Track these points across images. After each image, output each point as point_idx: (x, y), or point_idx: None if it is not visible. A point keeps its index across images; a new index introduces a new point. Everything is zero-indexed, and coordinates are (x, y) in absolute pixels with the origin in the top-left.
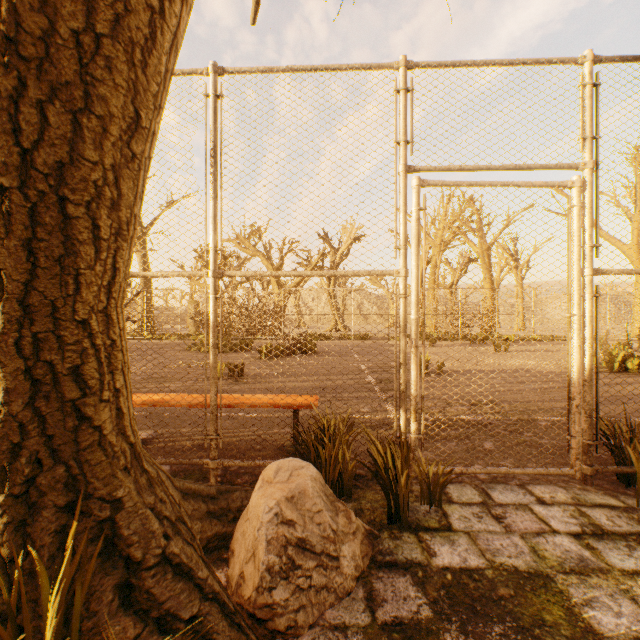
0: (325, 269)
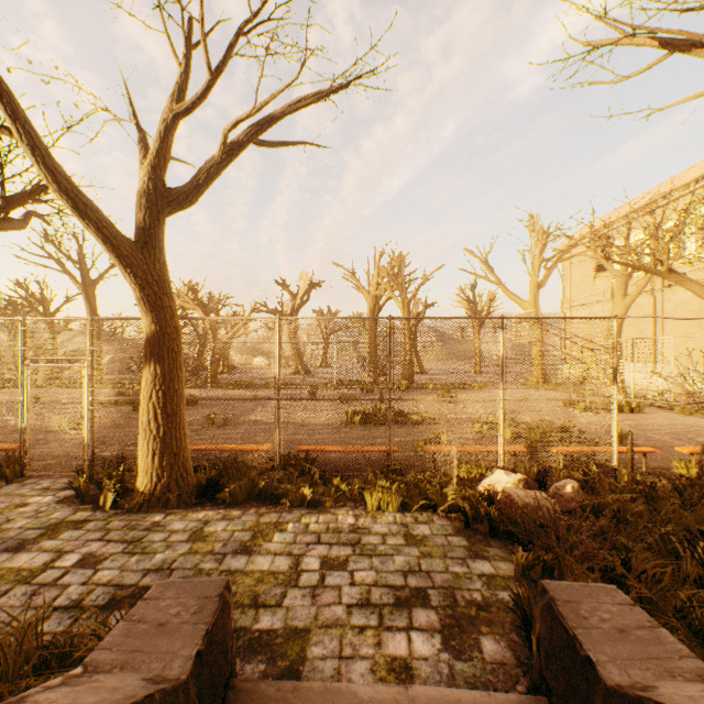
0: (285, 314)
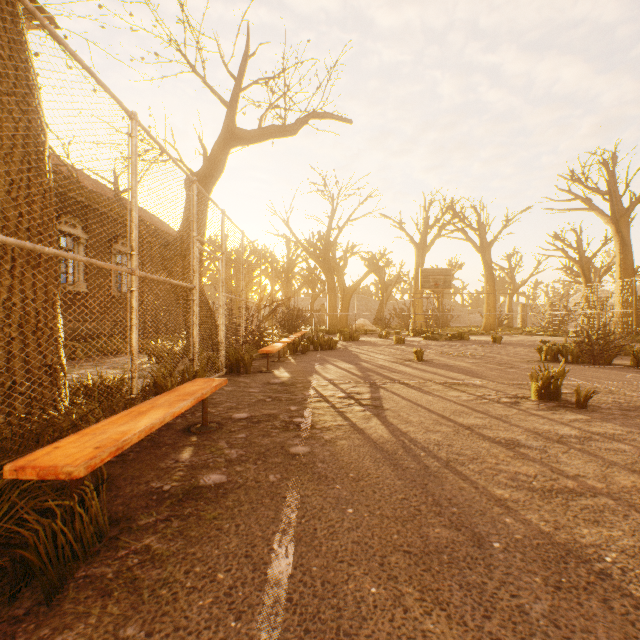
0: None
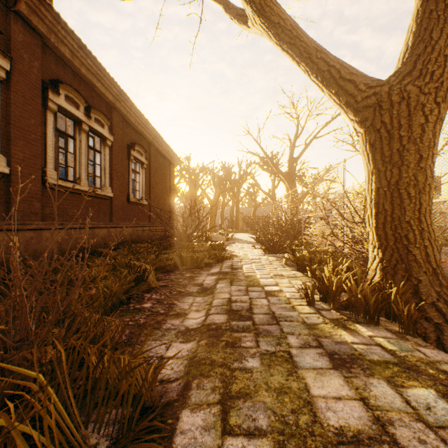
0: None
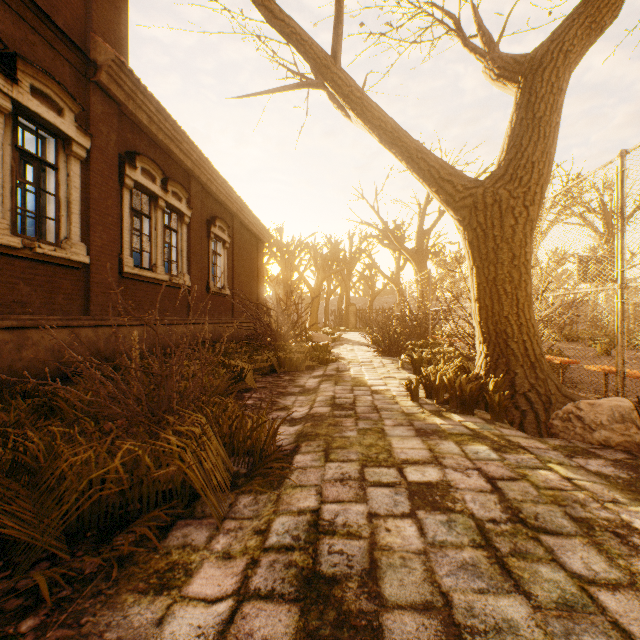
0: None
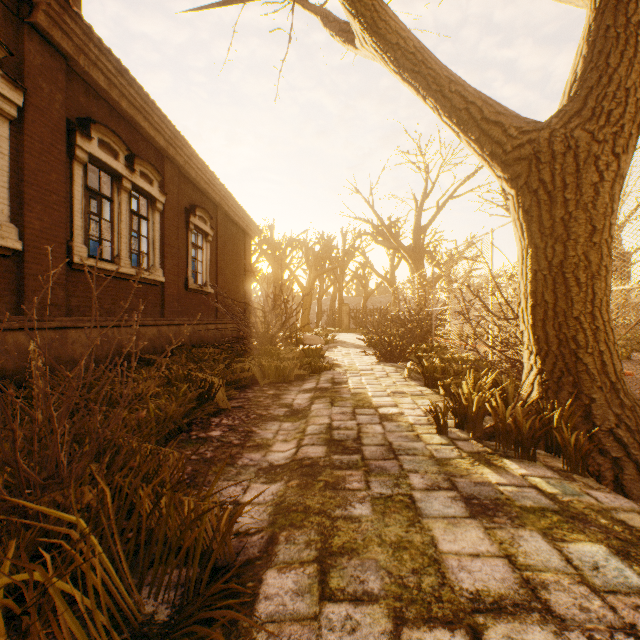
0: None
